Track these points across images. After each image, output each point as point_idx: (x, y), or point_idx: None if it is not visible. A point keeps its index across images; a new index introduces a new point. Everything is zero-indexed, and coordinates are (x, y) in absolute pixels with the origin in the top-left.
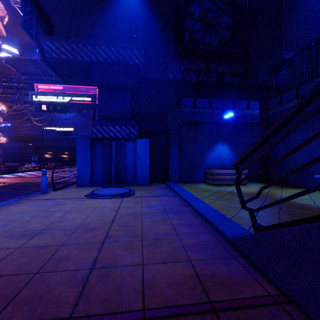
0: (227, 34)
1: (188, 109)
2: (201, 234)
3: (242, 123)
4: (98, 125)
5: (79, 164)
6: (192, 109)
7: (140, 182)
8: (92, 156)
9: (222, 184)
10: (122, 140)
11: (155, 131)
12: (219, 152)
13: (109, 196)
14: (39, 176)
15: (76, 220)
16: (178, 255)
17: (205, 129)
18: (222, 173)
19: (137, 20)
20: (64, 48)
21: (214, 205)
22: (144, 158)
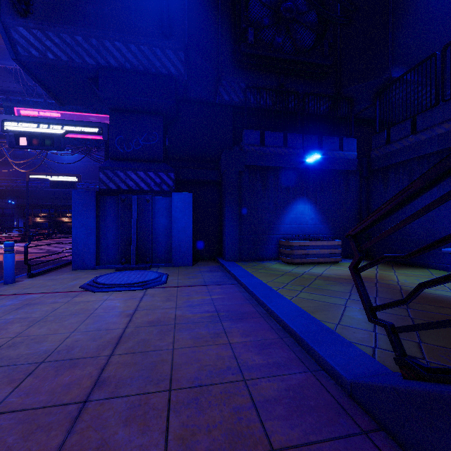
0: (310, 37)
1: (252, 147)
2: (287, 368)
3: (332, 171)
4: (110, 170)
5: (76, 233)
6: (259, 147)
7: (177, 261)
8: (98, 220)
9: (305, 262)
10: (149, 194)
11: (201, 180)
12: (299, 213)
13: (123, 286)
14: (17, 251)
15: (47, 340)
16: (245, 432)
17: (278, 179)
18: (305, 245)
19: (173, 4)
20: (50, 40)
21: (299, 301)
22: (184, 222)
